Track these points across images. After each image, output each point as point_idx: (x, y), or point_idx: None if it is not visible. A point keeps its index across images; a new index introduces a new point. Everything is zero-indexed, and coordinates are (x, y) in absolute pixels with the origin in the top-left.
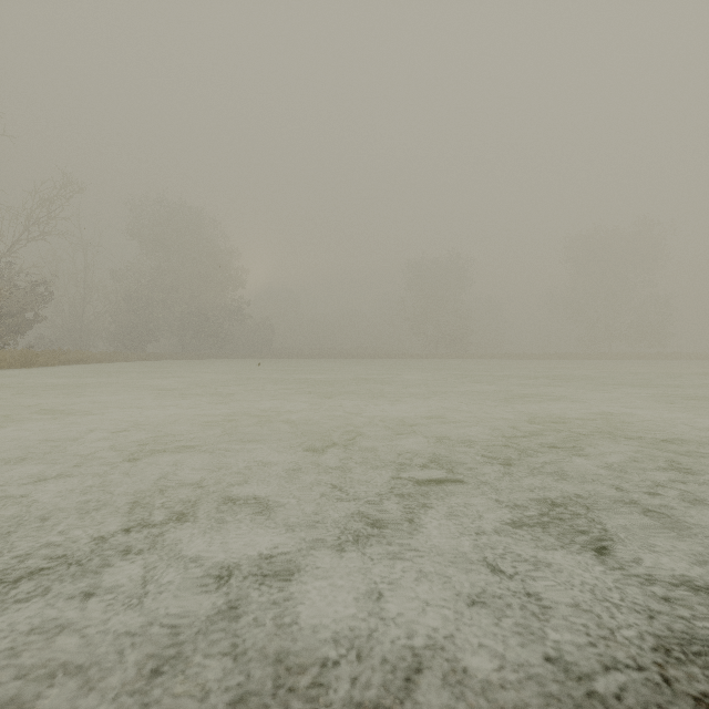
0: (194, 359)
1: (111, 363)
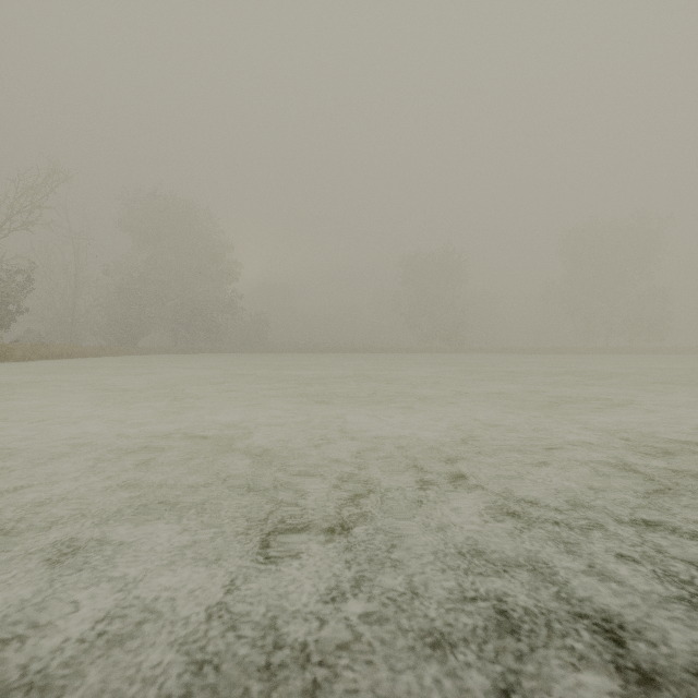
0: (186, 353)
1: (97, 358)
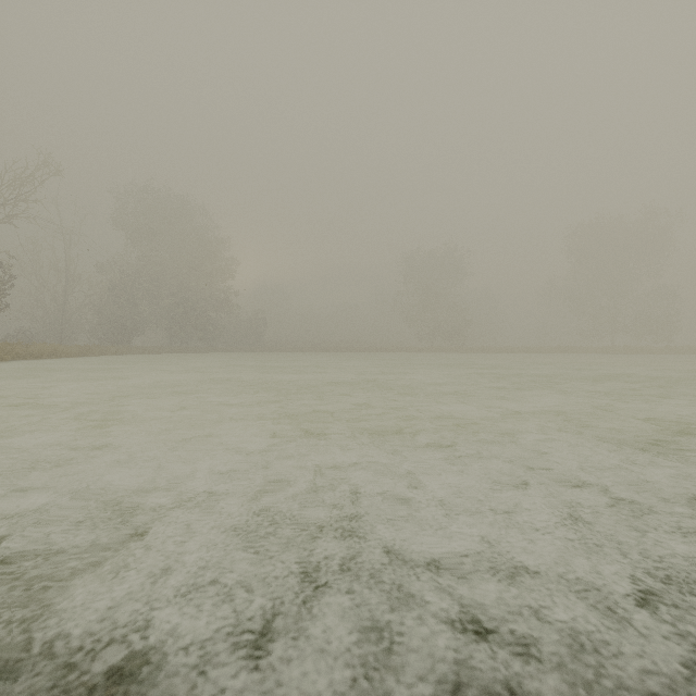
0: (181, 353)
1: (83, 358)
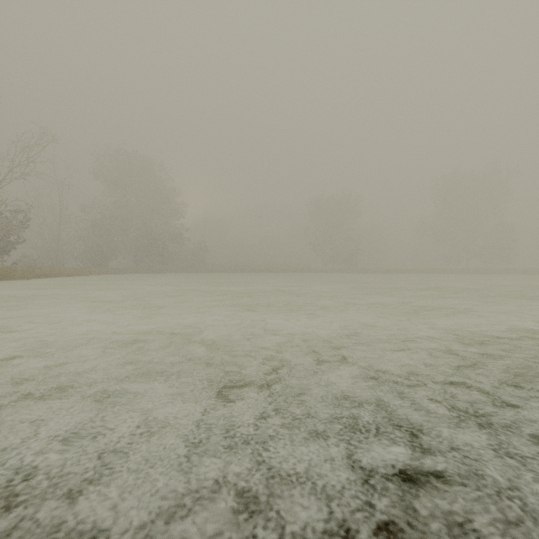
0: (145, 273)
1: (78, 277)
